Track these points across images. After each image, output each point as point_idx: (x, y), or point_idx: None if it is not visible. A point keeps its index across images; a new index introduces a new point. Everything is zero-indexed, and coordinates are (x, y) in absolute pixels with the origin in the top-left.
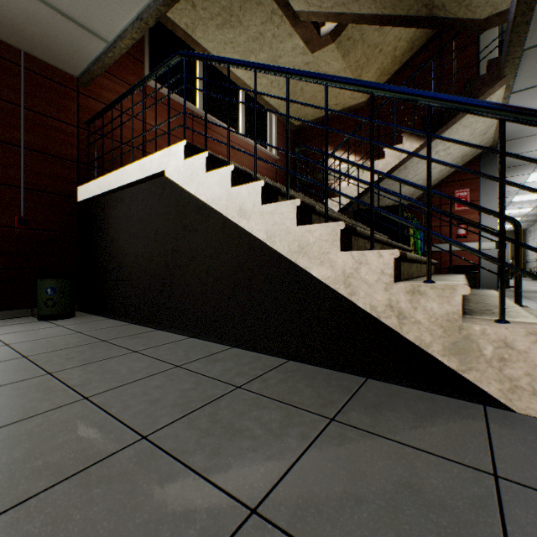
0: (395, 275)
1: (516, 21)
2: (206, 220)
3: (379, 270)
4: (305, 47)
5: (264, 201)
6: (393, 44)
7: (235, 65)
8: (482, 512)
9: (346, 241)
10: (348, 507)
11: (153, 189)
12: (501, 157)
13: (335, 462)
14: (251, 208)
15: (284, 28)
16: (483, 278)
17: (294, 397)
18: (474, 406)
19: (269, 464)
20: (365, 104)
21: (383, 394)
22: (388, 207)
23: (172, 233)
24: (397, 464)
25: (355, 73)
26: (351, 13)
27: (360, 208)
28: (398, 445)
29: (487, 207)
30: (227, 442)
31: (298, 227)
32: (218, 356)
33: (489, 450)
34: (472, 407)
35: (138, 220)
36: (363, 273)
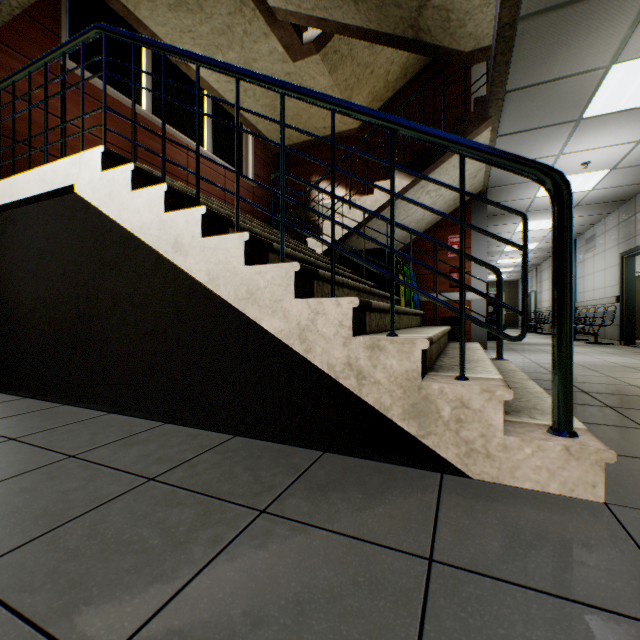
0: (356, 328)
1: (497, 59)
2: (134, 255)
3: (338, 322)
4: (285, 53)
5: (207, 233)
6: (385, 66)
7: (172, 53)
8: (404, 610)
9: (304, 286)
10: (241, 636)
11: (60, 209)
12: (461, 196)
13: (245, 572)
14: (189, 241)
15: (257, 25)
16: (475, 330)
17: (224, 485)
18: (432, 475)
19: (152, 589)
20: (357, 131)
21: (336, 471)
22: (376, 250)
23: (87, 272)
24: (324, 562)
25: (344, 93)
26: (335, 21)
27: (349, 250)
28: (333, 535)
29: (478, 255)
30: (101, 564)
31: (246, 268)
32: (140, 437)
33: (433, 527)
34: (430, 477)
35: (38, 251)
36: (321, 325)
